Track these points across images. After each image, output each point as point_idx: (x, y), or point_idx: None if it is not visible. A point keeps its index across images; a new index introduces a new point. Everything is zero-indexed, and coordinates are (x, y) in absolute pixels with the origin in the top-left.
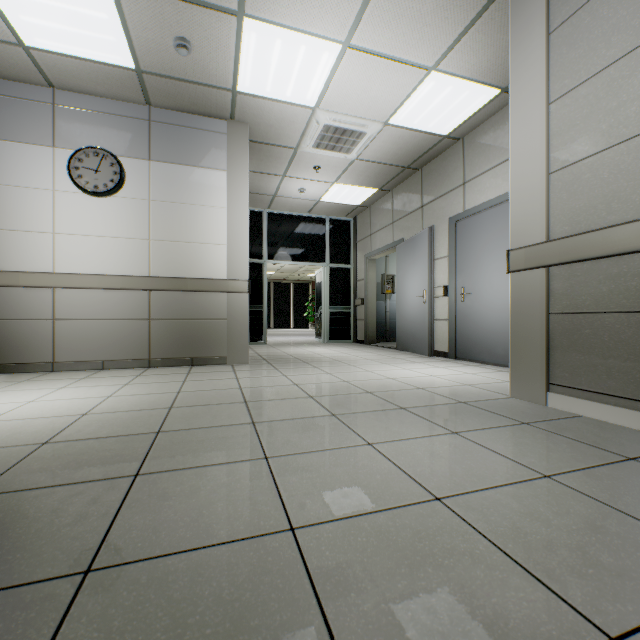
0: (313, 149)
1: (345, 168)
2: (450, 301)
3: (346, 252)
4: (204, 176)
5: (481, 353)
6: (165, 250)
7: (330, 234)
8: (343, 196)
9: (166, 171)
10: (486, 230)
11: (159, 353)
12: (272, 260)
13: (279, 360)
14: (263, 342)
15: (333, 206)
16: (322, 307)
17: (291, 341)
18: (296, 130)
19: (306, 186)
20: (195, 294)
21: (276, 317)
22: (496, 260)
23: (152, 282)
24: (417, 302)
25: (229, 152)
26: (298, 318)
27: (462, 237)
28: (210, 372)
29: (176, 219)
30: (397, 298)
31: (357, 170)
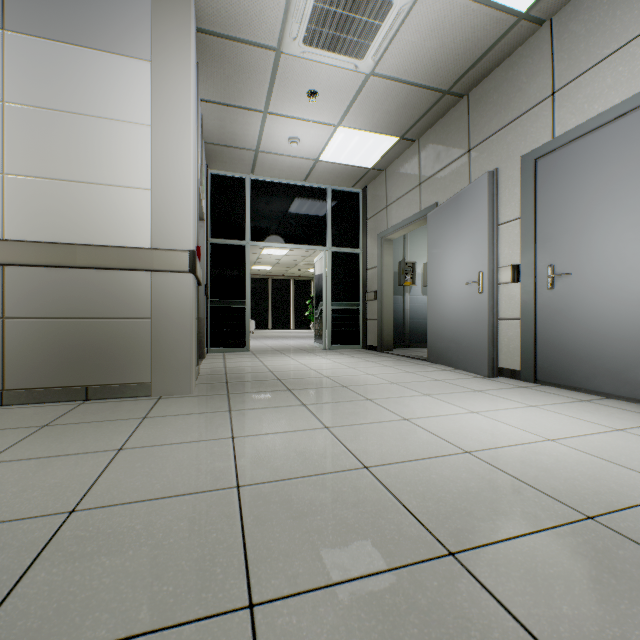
0: (304, 47)
1: (354, 95)
2: (524, 289)
3: (353, 233)
4: (110, 67)
5: (594, 377)
6: (34, 193)
7: (333, 209)
8: (350, 151)
9: (36, 52)
10: (607, 160)
11: (22, 379)
12: (257, 241)
13: (248, 384)
14: (245, 348)
15: (337, 169)
16: (322, 303)
17: (284, 346)
18: (274, 1)
19: (299, 132)
20: (93, 273)
21: (275, 317)
22: (633, 210)
23: (5, 250)
24: (465, 292)
25: (156, 28)
26: (299, 318)
27: (550, 182)
28: (91, 422)
29: (56, 139)
30: (428, 288)
31: (372, 99)
